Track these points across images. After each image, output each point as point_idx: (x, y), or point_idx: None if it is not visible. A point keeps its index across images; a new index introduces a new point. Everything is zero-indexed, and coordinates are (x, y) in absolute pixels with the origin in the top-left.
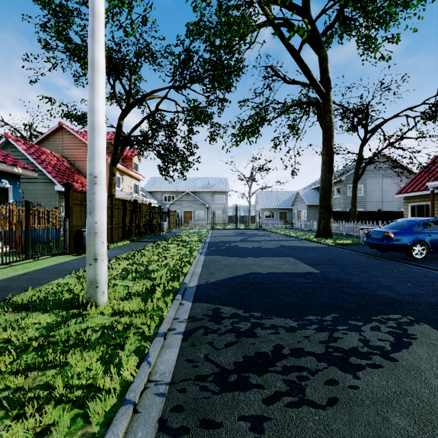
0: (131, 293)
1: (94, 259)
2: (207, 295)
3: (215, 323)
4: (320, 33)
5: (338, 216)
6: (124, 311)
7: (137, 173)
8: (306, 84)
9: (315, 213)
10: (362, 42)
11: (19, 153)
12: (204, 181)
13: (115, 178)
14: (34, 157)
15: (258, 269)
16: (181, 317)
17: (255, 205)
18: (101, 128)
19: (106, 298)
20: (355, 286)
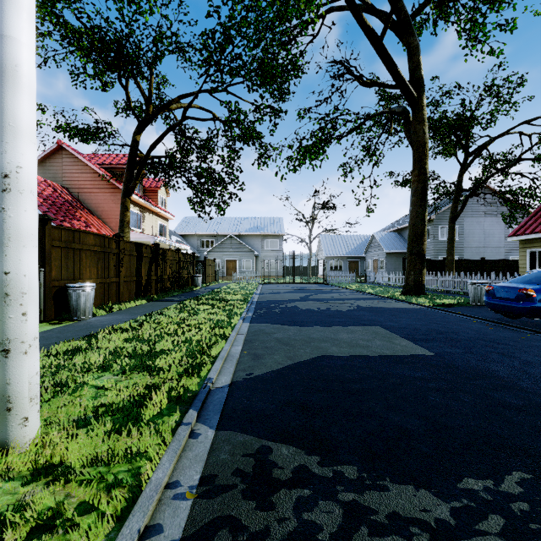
0: (102, 407)
1: (2, 350)
2: (245, 409)
3: (259, 505)
4: (410, 15)
5: (428, 266)
6: (64, 461)
7: (164, 210)
8: (390, 86)
9: (395, 263)
10: (465, 29)
11: None
12: (252, 221)
13: (129, 213)
14: None
15: (332, 349)
16: (185, 478)
17: (317, 253)
18: (21, 75)
19: (34, 429)
20: (512, 387)
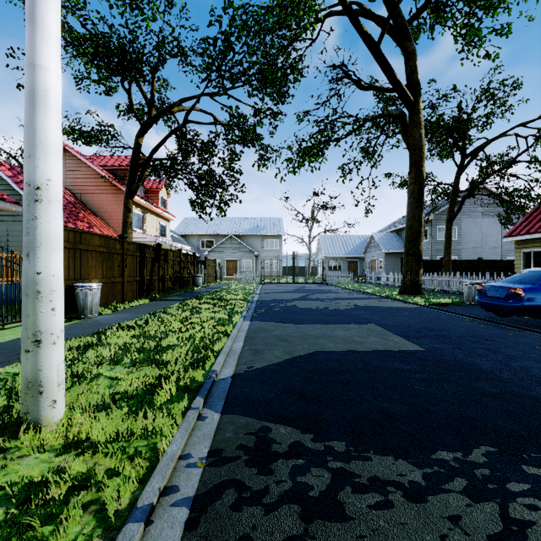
0: (117, 395)
1: (35, 340)
2: (247, 396)
3: (260, 471)
4: (406, 21)
5: (426, 266)
6: (89, 437)
7: (165, 211)
8: (388, 90)
9: (394, 263)
10: (461, 34)
11: (2, 182)
12: (252, 222)
13: (131, 215)
14: (22, 186)
15: (328, 345)
16: (196, 451)
17: (317, 253)
18: (50, 98)
19: (61, 411)
20: (492, 378)
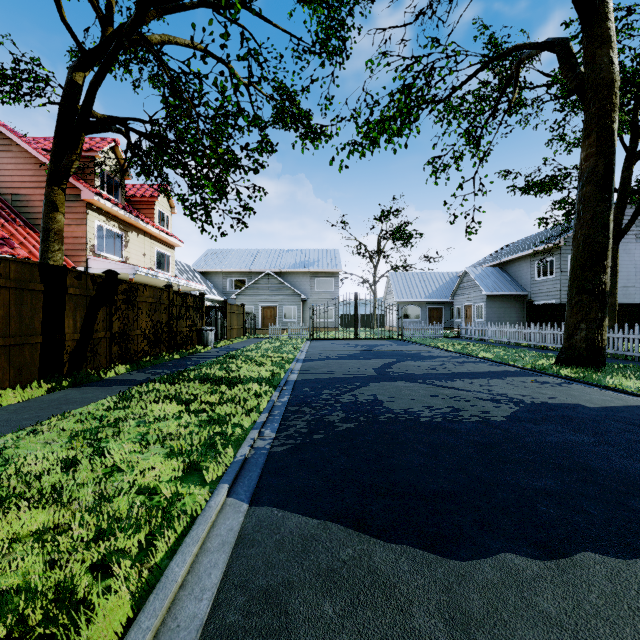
0: None
1: None
2: None
3: None
4: None
5: None
6: None
7: (165, 231)
8: None
9: (499, 310)
10: None
11: None
12: (298, 254)
13: (60, 216)
14: None
15: None
16: None
17: (385, 297)
18: None
19: None
20: None
